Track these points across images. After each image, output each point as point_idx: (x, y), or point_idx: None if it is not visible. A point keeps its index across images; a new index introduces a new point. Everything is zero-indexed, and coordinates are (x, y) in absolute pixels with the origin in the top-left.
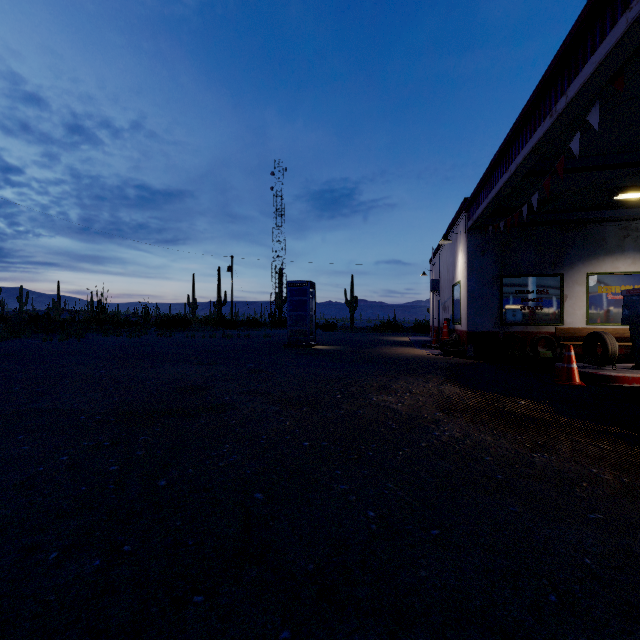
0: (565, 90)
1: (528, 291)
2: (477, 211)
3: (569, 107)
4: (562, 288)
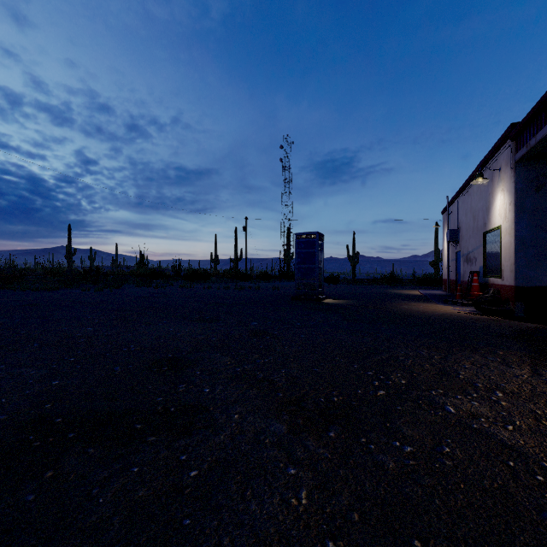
0: None
1: None
2: (540, 132)
3: None
4: None
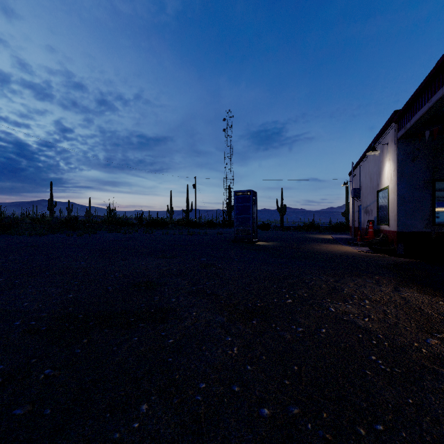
0: None
1: None
2: (412, 118)
3: None
4: None
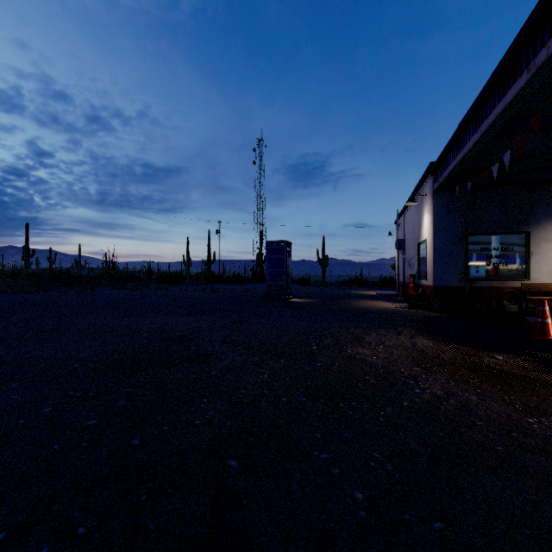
0: (546, 42)
1: (493, 248)
2: (444, 173)
3: (550, 58)
4: (528, 245)
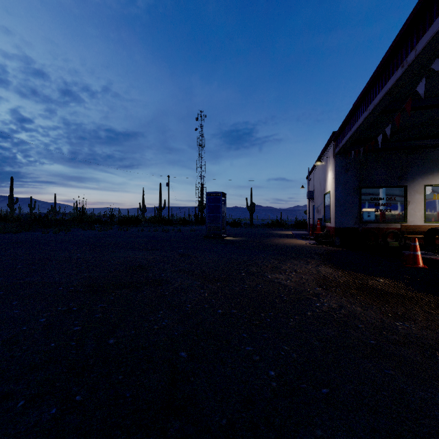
0: (414, 46)
1: (380, 198)
2: (343, 141)
3: (417, 58)
4: (406, 196)
